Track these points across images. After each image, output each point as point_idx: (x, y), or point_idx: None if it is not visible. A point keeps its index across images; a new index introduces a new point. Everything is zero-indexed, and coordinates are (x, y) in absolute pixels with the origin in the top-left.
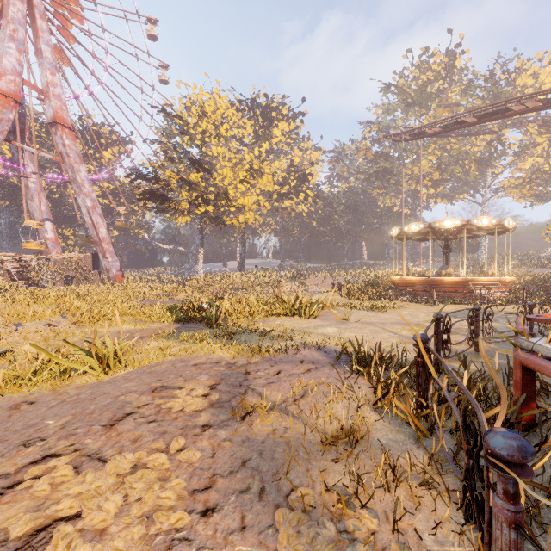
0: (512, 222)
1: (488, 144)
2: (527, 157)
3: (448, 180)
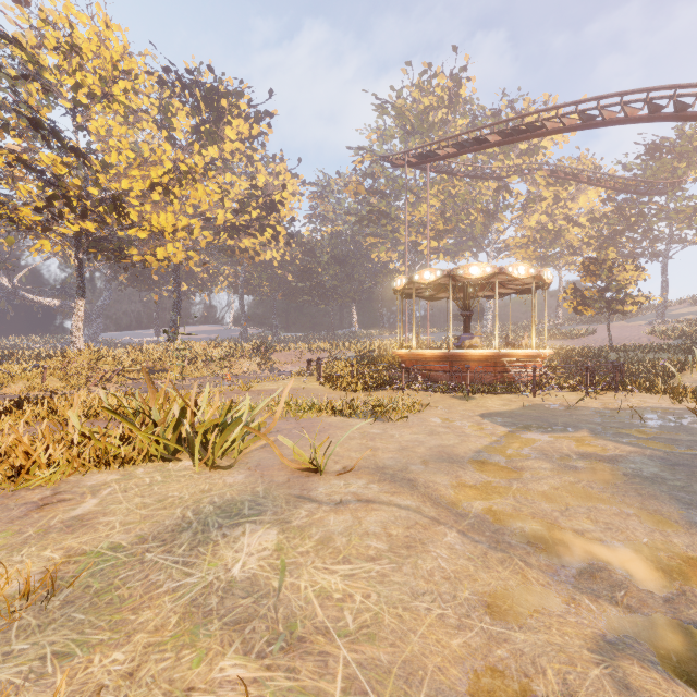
0: (550, 275)
1: (496, 191)
2: (531, 213)
3: (452, 232)
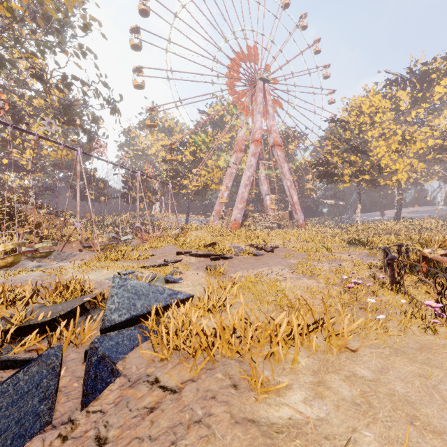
0: None
1: None
2: None
3: None
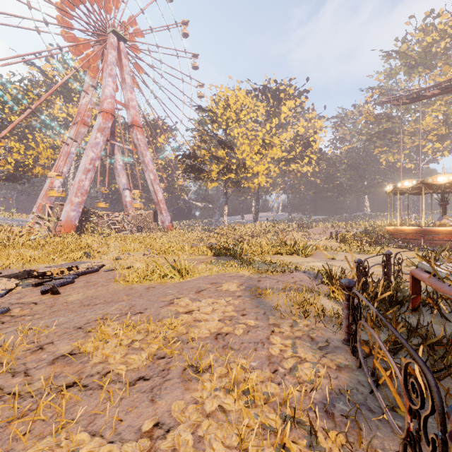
0: None
1: None
2: None
3: None
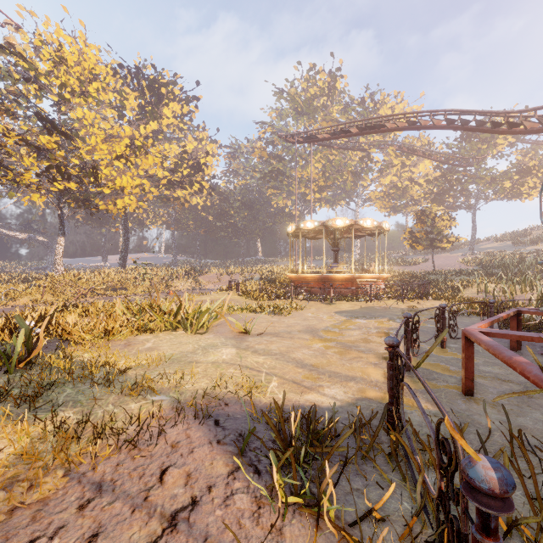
0: (388, 225)
1: (361, 159)
2: (386, 175)
3: (330, 187)
